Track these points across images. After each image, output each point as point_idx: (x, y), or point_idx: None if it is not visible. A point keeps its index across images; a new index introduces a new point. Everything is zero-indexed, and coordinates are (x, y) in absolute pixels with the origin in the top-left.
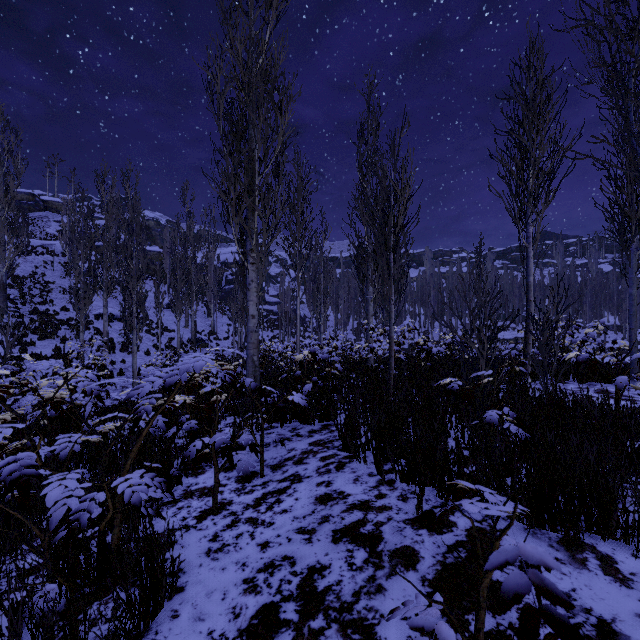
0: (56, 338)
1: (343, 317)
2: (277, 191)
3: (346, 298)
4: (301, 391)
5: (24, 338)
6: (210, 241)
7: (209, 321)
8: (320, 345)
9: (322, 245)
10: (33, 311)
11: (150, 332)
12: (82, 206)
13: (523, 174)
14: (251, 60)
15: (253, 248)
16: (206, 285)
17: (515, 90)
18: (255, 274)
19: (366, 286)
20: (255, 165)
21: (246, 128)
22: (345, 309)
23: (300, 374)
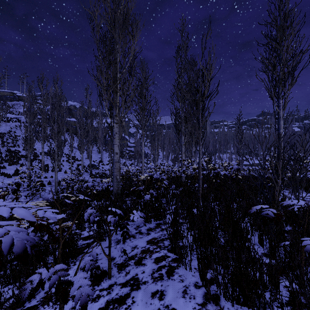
0: (18, 164)
1: (166, 153)
2: (130, 82)
3: (168, 144)
4: (143, 199)
5: (0, 164)
6: (100, 115)
7: (99, 155)
8: (155, 168)
9: (156, 117)
10: (7, 150)
11: (68, 161)
12: (29, 95)
13: (275, 69)
14: (114, 3)
15: (116, 114)
16: (98, 137)
17: (271, 18)
18: (118, 129)
19: (180, 136)
20: (117, 65)
21: (113, 48)
22: (167, 149)
23: (142, 189)
